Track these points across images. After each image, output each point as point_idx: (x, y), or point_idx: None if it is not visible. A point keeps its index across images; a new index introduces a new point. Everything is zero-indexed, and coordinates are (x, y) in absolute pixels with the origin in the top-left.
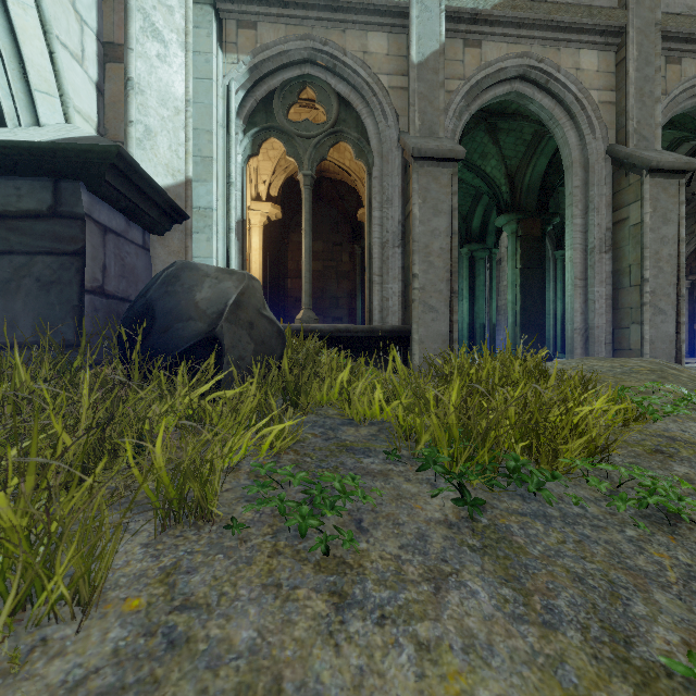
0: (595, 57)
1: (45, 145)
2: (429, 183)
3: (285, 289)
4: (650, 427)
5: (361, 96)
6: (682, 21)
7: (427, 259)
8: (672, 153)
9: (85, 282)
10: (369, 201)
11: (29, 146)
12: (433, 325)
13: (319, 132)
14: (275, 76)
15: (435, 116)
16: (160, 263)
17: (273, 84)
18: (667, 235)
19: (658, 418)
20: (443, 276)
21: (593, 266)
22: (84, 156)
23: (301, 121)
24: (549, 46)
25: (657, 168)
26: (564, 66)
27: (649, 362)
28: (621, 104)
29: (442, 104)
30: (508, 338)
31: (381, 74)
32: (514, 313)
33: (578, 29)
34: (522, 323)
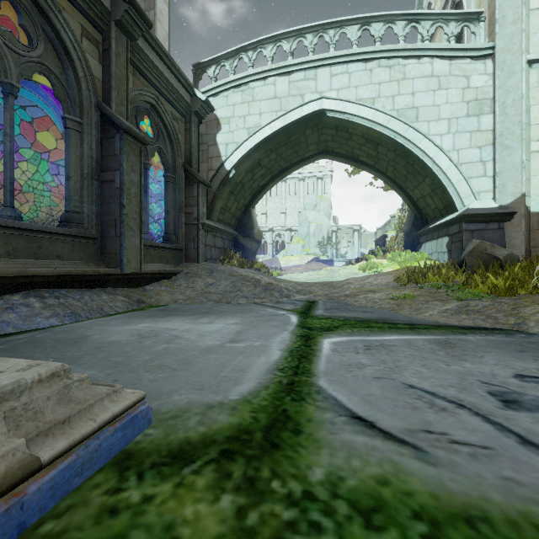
0: None
1: (454, 218)
2: None
3: None
4: None
5: None
6: None
7: None
8: None
9: (463, 247)
10: None
11: (453, 218)
12: None
13: None
14: None
15: None
16: (508, 232)
17: None
18: None
19: None
20: None
21: None
22: (460, 217)
23: None
24: None
25: None
26: None
27: None
28: None
29: None
30: None
31: None
32: None
33: None
34: None
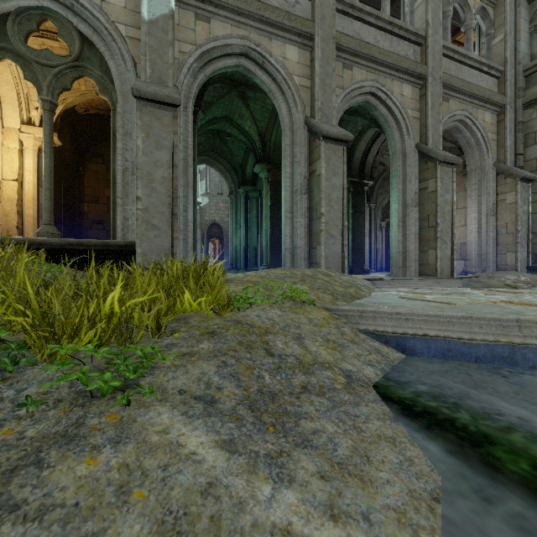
0: (297, 52)
1: None
2: (152, 121)
3: (81, 212)
4: (237, 315)
5: (103, 39)
6: (350, 40)
7: (151, 185)
8: (340, 128)
9: None
10: (113, 133)
11: None
12: (156, 241)
13: (59, 62)
14: (8, 0)
15: (165, 68)
16: None
17: (6, 7)
18: (336, 184)
19: (242, 307)
20: (165, 201)
21: (296, 203)
22: None
23: (41, 49)
24: (264, 35)
25: (327, 136)
26: (275, 54)
27: (315, 271)
28: (313, 89)
29: (170, 60)
30: (203, 251)
31: (118, 23)
32: (267, 238)
33: (282, 28)
34: (271, 246)
